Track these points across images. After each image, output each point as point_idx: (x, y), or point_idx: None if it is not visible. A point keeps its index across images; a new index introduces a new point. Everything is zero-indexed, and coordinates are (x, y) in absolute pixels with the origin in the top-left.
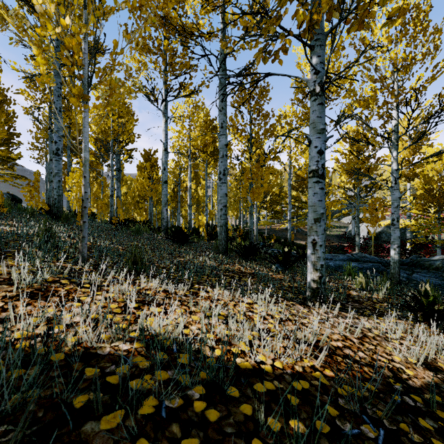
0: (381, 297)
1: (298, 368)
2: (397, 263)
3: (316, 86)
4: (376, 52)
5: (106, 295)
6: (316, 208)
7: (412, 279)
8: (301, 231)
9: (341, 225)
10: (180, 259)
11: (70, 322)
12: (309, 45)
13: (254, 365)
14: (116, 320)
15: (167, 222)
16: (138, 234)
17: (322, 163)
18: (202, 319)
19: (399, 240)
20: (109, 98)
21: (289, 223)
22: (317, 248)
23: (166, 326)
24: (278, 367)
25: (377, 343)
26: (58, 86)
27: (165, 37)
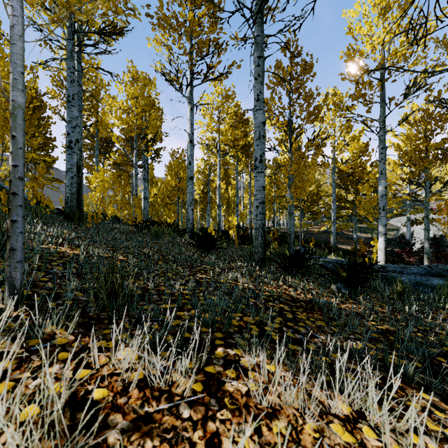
0: None
1: None
2: None
3: None
4: None
5: None
6: None
7: None
8: (342, 234)
9: (389, 228)
10: (200, 277)
11: None
12: None
13: None
14: None
15: (193, 223)
16: (157, 238)
17: None
18: None
19: None
20: None
21: (333, 225)
22: None
23: None
24: None
25: None
26: (71, 70)
27: (190, 13)
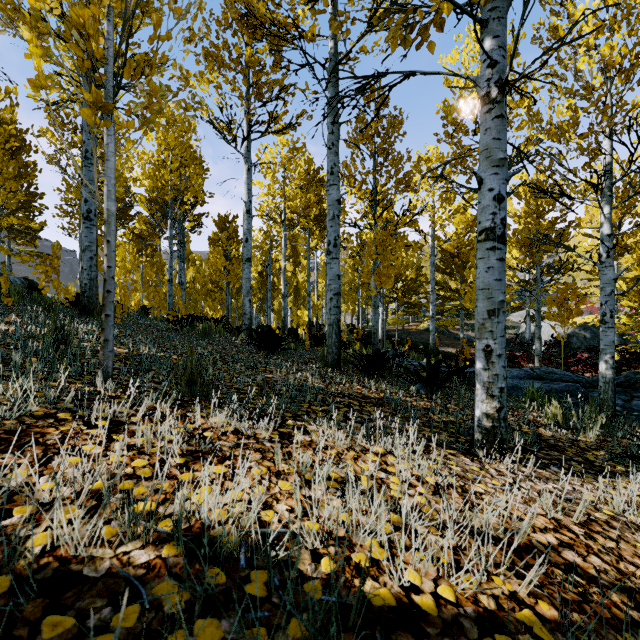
0: (592, 439)
1: (487, 600)
2: (610, 383)
3: (492, 87)
4: (577, 47)
5: (131, 440)
6: (492, 292)
7: (632, 409)
8: (448, 333)
9: (508, 325)
10: (266, 376)
11: (49, 500)
12: (480, 19)
13: (399, 597)
14: (129, 500)
15: (250, 319)
16: (206, 337)
17: (501, 216)
18: (298, 493)
19: (613, 347)
20: (147, 110)
21: (432, 321)
22: (493, 360)
23: (231, 504)
24: (447, 599)
25: (618, 535)
26: None
27: (247, 44)
